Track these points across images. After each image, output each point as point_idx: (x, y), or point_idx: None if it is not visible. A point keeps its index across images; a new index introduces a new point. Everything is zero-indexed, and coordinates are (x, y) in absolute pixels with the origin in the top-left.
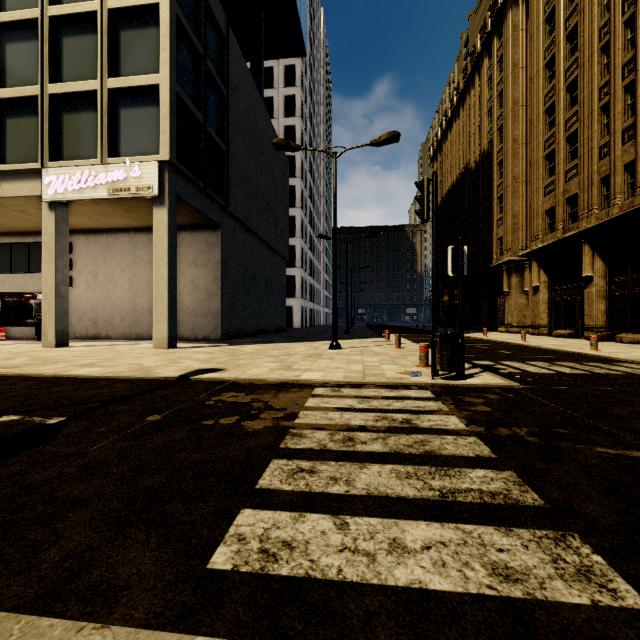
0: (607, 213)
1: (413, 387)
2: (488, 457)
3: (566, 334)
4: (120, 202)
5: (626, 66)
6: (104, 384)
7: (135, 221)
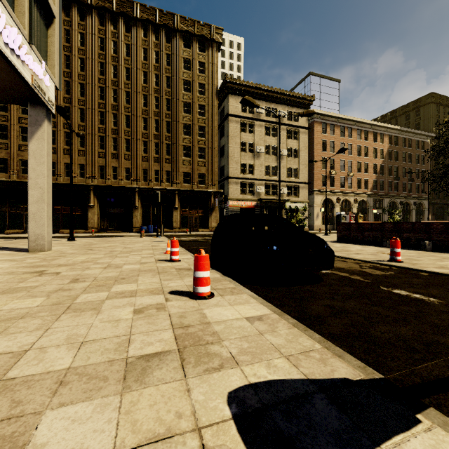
0: (55, 178)
1: (169, 238)
2: (201, 237)
3: (21, 232)
4: None
5: (66, 124)
6: (184, 243)
7: None
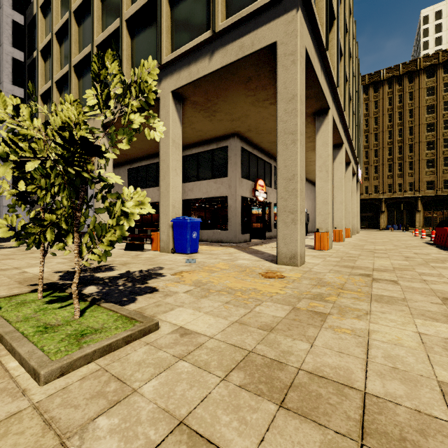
0: None
1: None
2: None
3: None
4: None
5: None
6: None
7: None
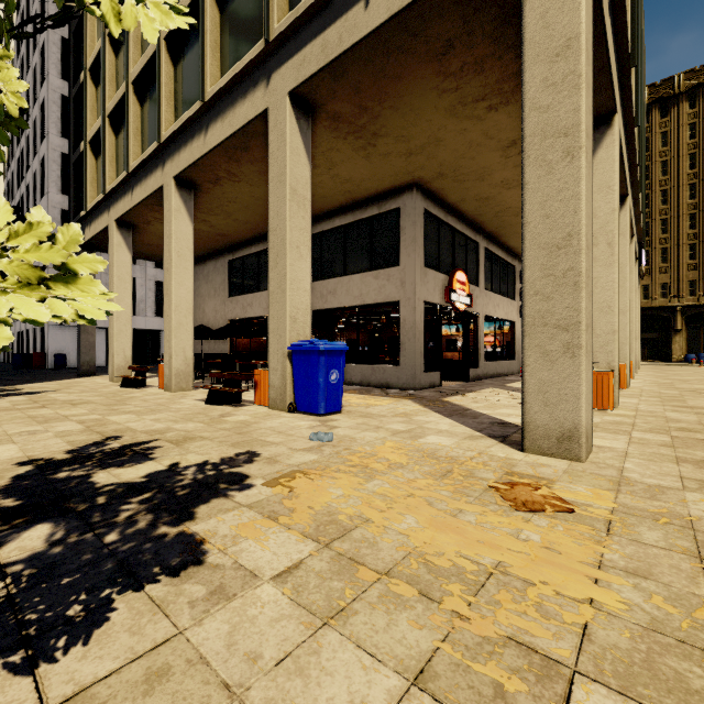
0: None
1: None
2: None
3: None
4: None
5: None
6: None
7: None
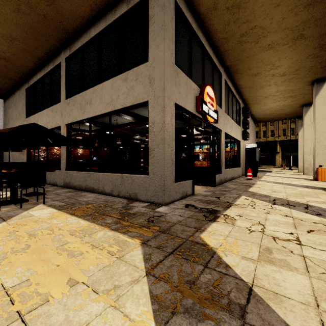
0: (257, 139)
1: None
2: None
3: None
4: (294, 113)
5: None
6: None
7: (265, 114)
